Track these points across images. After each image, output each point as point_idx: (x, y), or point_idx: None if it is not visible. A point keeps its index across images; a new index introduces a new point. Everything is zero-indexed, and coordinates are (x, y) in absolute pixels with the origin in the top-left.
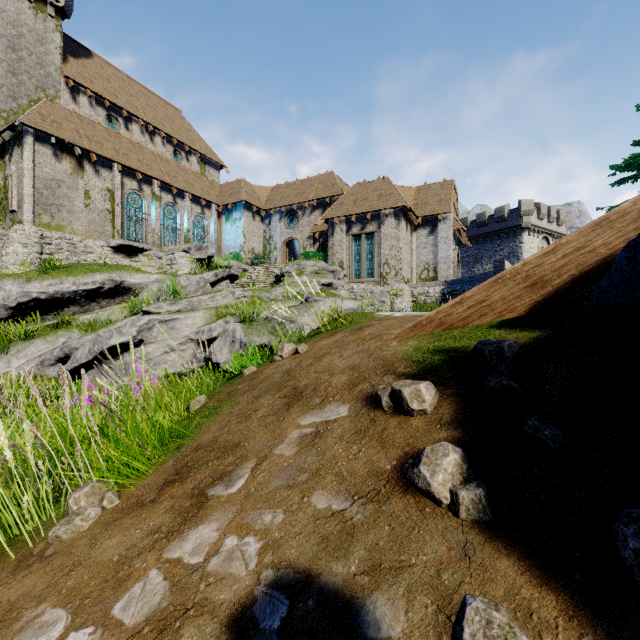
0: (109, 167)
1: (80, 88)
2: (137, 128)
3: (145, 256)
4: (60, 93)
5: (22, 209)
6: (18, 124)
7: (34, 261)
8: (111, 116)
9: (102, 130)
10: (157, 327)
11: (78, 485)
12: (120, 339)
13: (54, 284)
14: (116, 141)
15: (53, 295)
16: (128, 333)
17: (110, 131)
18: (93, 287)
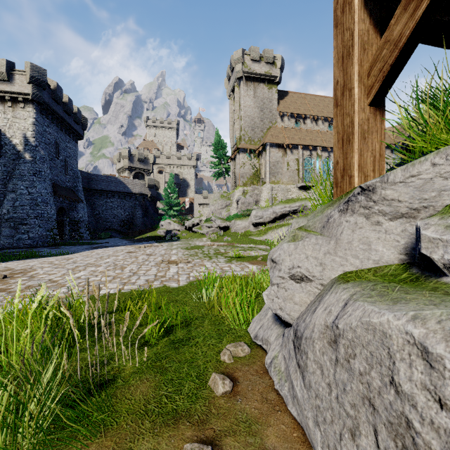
0: (296, 148)
1: (284, 114)
2: (309, 121)
3: (313, 189)
4: (277, 120)
5: (265, 177)
6: (265, 143)
7: (270, 198)
8: (297, 120)
9: (293, 130)
10: None
11: None
12: None
13: (283, 208)
14: (299, 133)
15: (282, 212)
16: None
17: (297, 129)
18: (295, 208)
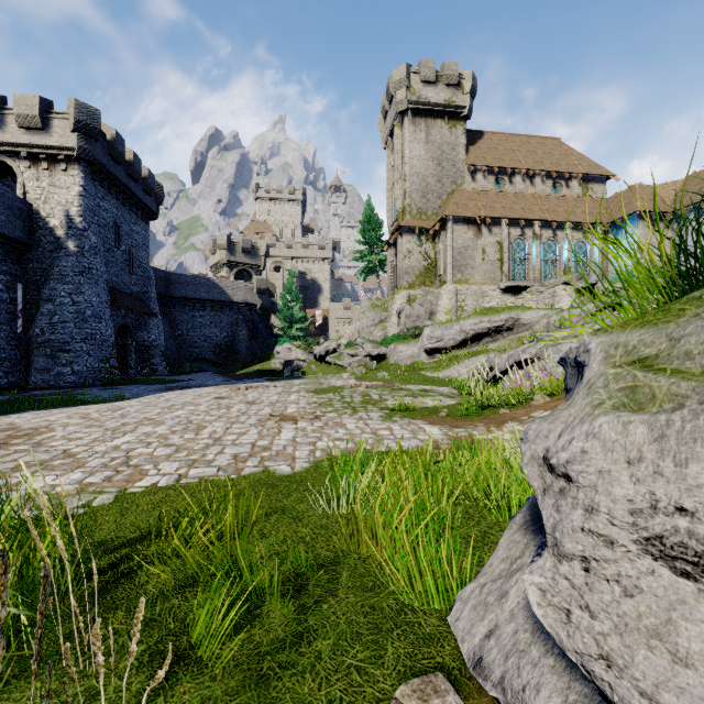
0: (498, 224)
1: (477, 168)
2: (519, 179)
3: (527, 293)
4: (464, 179)
5: (446, 273)
6: (445, 217)
7: (453, 308)
8: (498, 179)
9: (492, 195)
10: (549, 349)
11: (531, 400)
12: (525, 356)
13: (477, 324)
14: (503, 199)
15: (477, 331)
16: (530, 353)
17: (498, 193)
18: (499, 324)
